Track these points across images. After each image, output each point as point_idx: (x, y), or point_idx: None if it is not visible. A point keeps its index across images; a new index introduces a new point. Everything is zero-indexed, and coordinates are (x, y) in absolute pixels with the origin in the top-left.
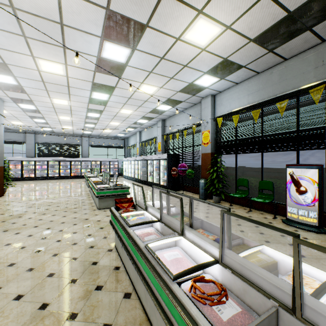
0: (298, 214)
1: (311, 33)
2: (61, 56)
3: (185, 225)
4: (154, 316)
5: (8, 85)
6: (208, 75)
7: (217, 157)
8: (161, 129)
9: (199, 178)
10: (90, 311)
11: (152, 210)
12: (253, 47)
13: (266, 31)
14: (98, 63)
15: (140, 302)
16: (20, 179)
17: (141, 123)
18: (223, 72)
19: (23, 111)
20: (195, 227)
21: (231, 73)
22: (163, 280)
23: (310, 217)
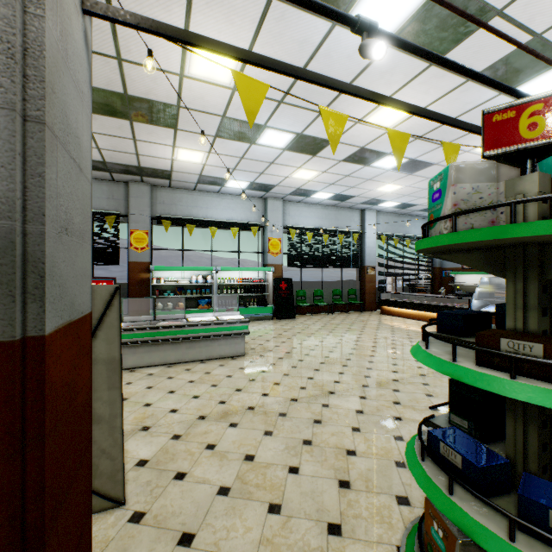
0: None
1: (110, 175)
2: None
3: None
4: None
5: None
6: None
7: None
8: None
9: None
10: None
11: None
12: None
13: None
14: None
15: None
16: None
17: None
18: None
19: None
20: None
21: None
22: None
23: None
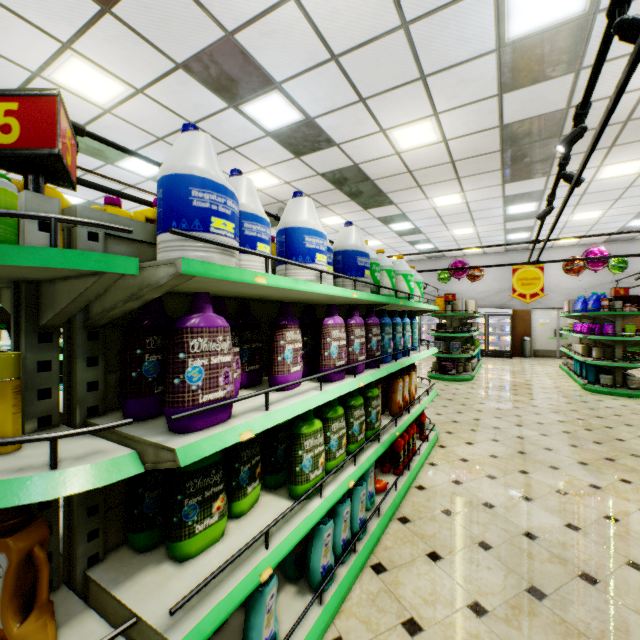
0: None
1: None
2: None
3: None
4: None
5: None
6: None
7: None
8: None
9: None
10: None
11: None
12: None
13: None
14: None
15: None
16: None
17: None
18: None
19: None
20: None
21: None
22: None
23: None
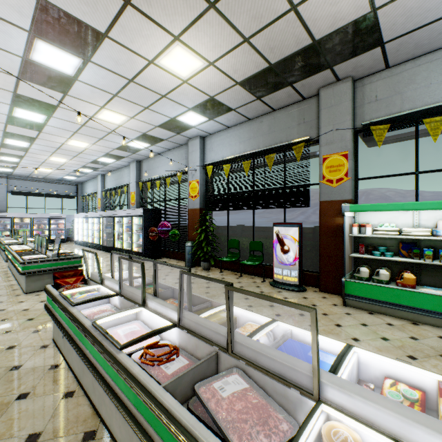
0: (283, 274)
1: (293, 89)
2: None
3: (149, 295)
4: (103, 405)
5: None
6: (193, 112)
7: (206, 213)
8: (136, 173)
9: (187, 241)
10: (7, 426)
11: (110, 283)
12: (241, 90)
13: (251, 77)
14: (24, 67)
15: (87, 397)
16: None
17: (104, 162)
18: (212, 112)
19: None
20: (166, 297)
21: (221, 115)
22: (109, 353)
23: (293, 277)
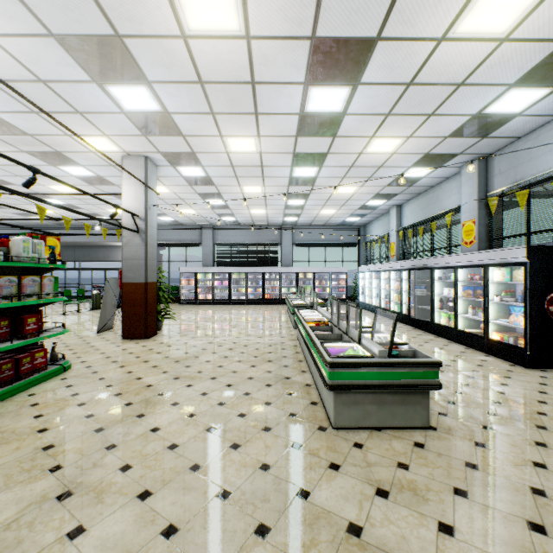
0: None
1: None
2: None
3: None
4: None
5: (148, 117)
6: None
7: None
8: (477, 182)
9: None
10: None
11: None
12: None
13: None
14: None
15: None
16: (194, 302)
17: (410, 178)
18: None
19: (188, 184)
20: None
21: None
22: None
23: None
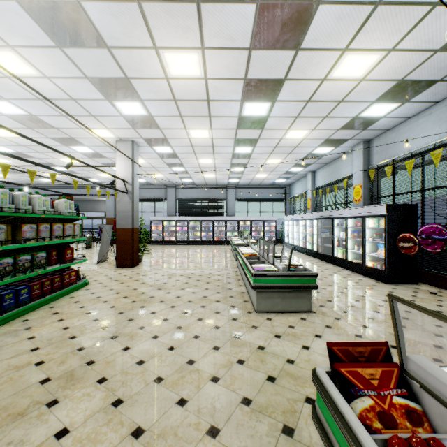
0: None
1: None
2: (195, 30)
3: None
4: None
5: (138, 118)
6: None
7: None
8: (362, 159)
9: None
10: None
11: None
12: None
13: None
14: (257, 23)
15: None
16: (161, 243)
17: (318, 154)
18: None
19: (160, 157)
20: None
21: None
22: None
23: None
